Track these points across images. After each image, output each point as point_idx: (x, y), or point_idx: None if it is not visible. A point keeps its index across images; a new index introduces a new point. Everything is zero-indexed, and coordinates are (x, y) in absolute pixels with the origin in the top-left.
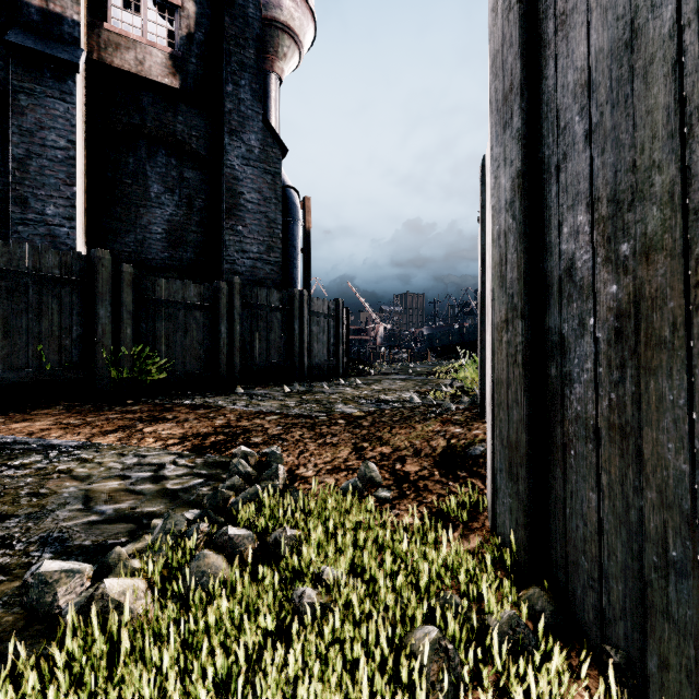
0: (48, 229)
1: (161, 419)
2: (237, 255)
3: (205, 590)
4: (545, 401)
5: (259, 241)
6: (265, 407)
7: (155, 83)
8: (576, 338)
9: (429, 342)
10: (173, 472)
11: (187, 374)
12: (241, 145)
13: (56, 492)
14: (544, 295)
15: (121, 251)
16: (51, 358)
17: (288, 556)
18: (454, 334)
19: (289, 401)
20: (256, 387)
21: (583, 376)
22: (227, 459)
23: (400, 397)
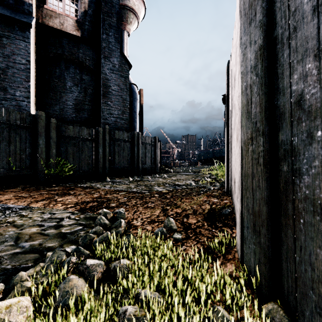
0: (17, 103)
1: (67, 194)
2: (108, 115)
3: (67, 304)
4: (279, 187)
5: (118, 109)
6: (119, 188)
7: (69, 34)
8: (304, 145)
9: (198, 157)
10: (67, 222)
11: (83, 171)
12: (110, 63)
13: (2, 234)
14: (278, 120)
15: (53, 114)
16: (15, 164)
17: (120, 279)
18: (210, 153)
19: (131, 185)
20: (116, 178)
21: (311, 170)
22: (96, 215)
23: (185, 183)
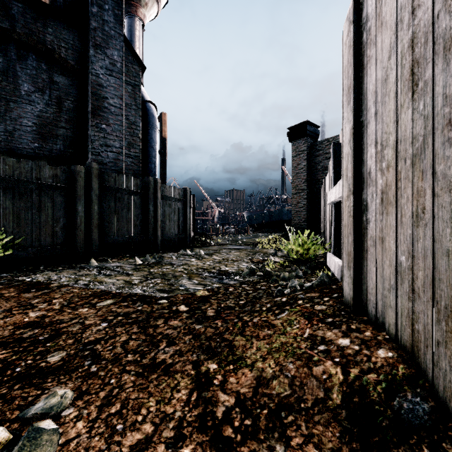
0: None
1: None
2: (101, 148)
3: None
4: None
5: (121, 139)
6: (106, 286)
7: None
8: None
9: (249, 221)
10: None
11: (40, 249)
12: (105, 58)
13: None
14: None
15: None
16: None
17: None
18: (266, 216)
19: (136, 276)
20: (112, 259)
21: None
22: None
23: (238, 267)
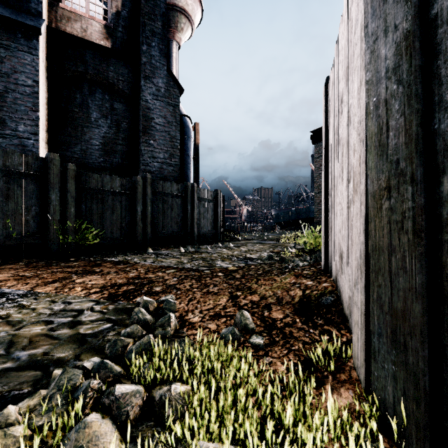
0: (20, 141)
1: (90, 272)
2: (149, 159)
3: None
4: (443, 270)
5: (164, 151)
6: (166, 263)
7: (94, 44)
8: None
9: (276, 219)
10: (88, 317)
11: (114, 239)
12: (152, 86)
13: None
14: (441, 157)
15: (71, 157)
16: (17, 229)
17: (171, 422)
18: (293, 214)
19: (184, 258)
20: (161, 248)
21: None
22: (133, 305)
23: (260, 255)
